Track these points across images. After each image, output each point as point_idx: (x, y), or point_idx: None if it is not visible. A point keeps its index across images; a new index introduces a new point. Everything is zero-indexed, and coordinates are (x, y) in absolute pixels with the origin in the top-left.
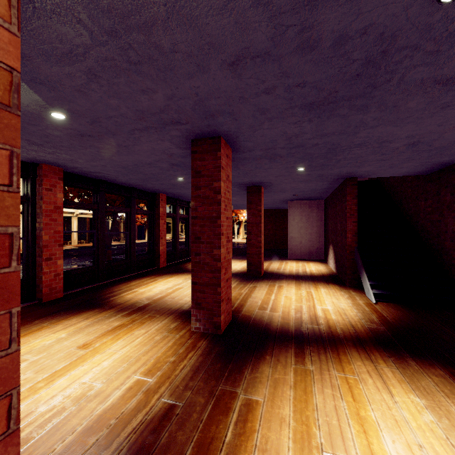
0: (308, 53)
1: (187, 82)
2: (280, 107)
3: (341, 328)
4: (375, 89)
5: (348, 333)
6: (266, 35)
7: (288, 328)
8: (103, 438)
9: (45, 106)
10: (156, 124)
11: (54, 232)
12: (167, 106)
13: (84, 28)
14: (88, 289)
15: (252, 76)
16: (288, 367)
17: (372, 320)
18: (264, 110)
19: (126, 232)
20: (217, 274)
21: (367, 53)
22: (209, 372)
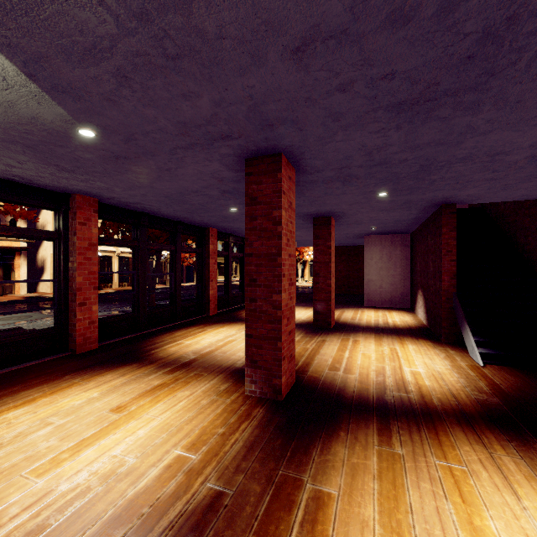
0: (400, 28)
1: (238, 81)
2: (359, 110)
3: (438, 398)
4: (493, 77)
5: (448, 405)
6: (344, 5)
7: (368, 396)
8: (132, 532)
9: (72, 121)
10: (202, 139)
11: (88, 272)
12: (214, 116)
13: (107, 12)
14: (127, 340)
15: (323, 67)
16: (370, 448)
17: (481, 389)
18: (338, 115)
19: (170, 273)
20: (277, 325)
21: (487, 22)
22: (267, 451)
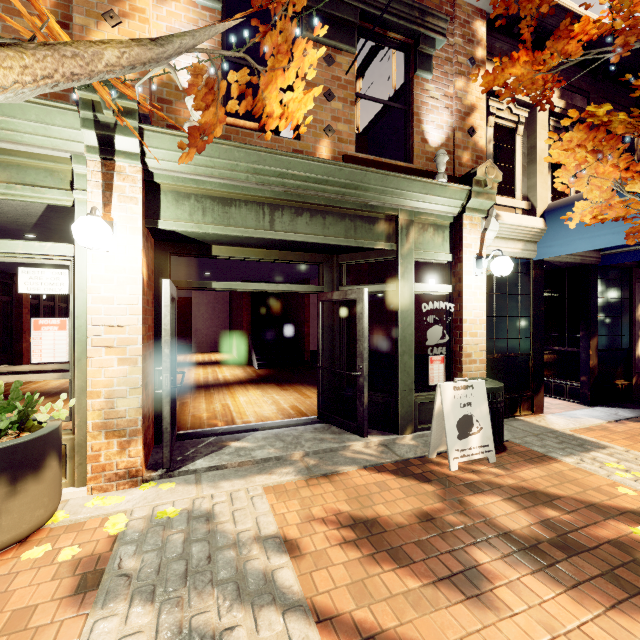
0: None
1: None
2: None
3: (233, 380)
4: None
5: (236, 381)
6: None
7: (200, 384)
8: None
9: (25, 230)
10: None
11: None
12: None
13: None
14: None
15: None
16: (202, 393)
17: (252, 376)
18: None
19: None
20: None
21: None
22: None
